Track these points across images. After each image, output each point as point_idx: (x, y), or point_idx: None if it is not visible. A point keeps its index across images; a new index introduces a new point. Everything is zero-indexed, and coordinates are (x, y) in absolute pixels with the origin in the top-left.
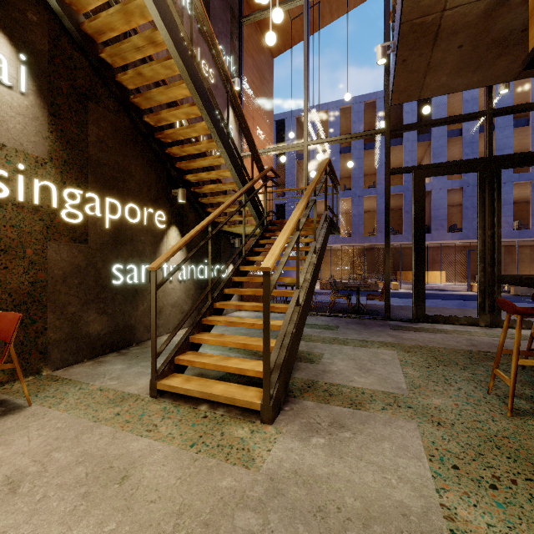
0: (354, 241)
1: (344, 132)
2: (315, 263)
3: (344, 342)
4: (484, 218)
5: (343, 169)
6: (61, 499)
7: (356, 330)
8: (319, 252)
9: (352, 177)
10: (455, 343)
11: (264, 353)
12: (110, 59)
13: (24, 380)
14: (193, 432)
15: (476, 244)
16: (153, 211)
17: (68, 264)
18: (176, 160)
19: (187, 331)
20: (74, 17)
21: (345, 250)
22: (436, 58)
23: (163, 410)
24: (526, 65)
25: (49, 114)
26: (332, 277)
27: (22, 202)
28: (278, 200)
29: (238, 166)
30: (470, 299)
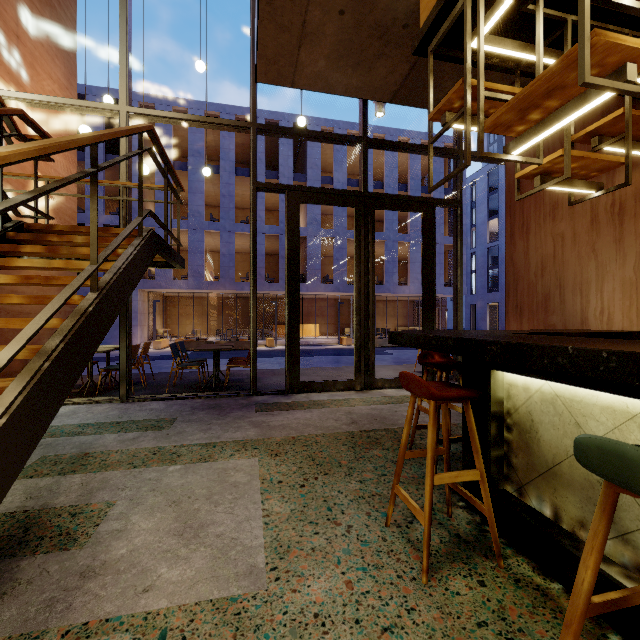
0: (223, 287)
1: (211, 147)
2: (89, 311)
3: (172, 456)
4: (360, 262)
5: (210, 195)
6: None
7: (203, 423)
8: (111, 289)
9: (221, 205)
10: (335, 422)
11: None
12: None
13: None
14: None
15: (345, 297)
16: None
17: None
18: None
19: None
20: None
21: (214, 299)
22: (314, 19)
23: None
24: (417, 45)
25: None
26: (195, 333)
27: None
28: (109, 219)
29: None
30: (341, 354)
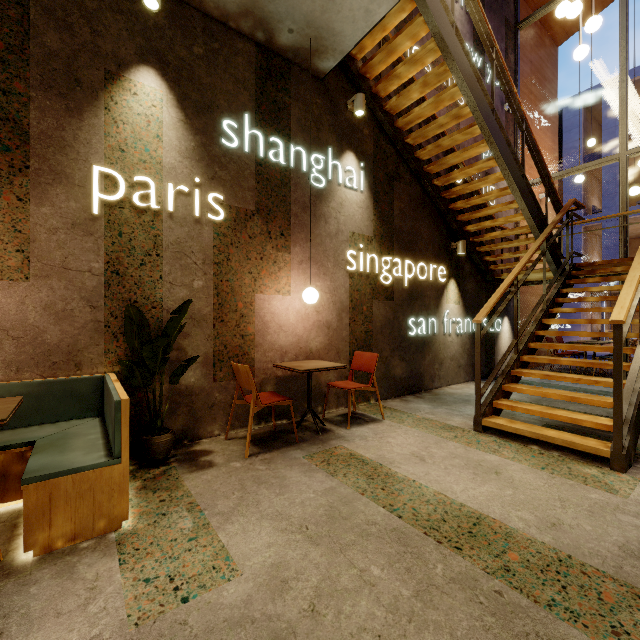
0: None
1: None
2: None
3: None
4: None
5: None
6: (459, 471)
7: None
8: None
9: None
10: None
11: (614, 403)
12: (412, 141)
13: (362, 404)
14: (537, 461)
15: None
16: (436, 267)
17: (383, 318)
18: (456, 213)
19: (498, 380)
20: (391, 119)
21: None
22: None
23: (495, 441)
24: None
25: (374, 202)
26: None
27: (361, 272)
28: None
29: (533, 208)
30: None
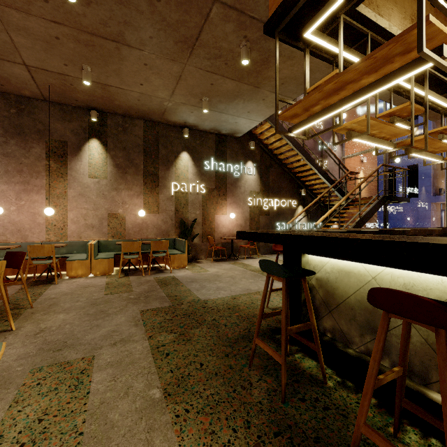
0: None
1: None
2: (357, 221)
3: None
4: None
5: None
6: None
7: None
8: (364, 216)
9: None
10: None
11: None
12: (276, 153)
13: (255, 255)
14: None
15: None
16: (291, 201)
17: (264, 223)
18: (301, 177)
19: None
20: (266, 146)
21: None
22: None
23: None
24: None
25: (260, 178)
26: None
27: (254, 205)
28: (410, 162)
29: (328, 177)
30: None
